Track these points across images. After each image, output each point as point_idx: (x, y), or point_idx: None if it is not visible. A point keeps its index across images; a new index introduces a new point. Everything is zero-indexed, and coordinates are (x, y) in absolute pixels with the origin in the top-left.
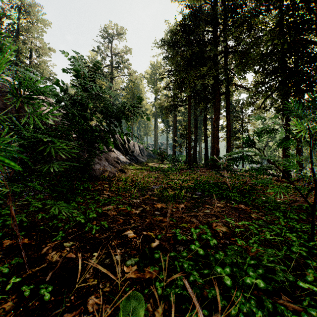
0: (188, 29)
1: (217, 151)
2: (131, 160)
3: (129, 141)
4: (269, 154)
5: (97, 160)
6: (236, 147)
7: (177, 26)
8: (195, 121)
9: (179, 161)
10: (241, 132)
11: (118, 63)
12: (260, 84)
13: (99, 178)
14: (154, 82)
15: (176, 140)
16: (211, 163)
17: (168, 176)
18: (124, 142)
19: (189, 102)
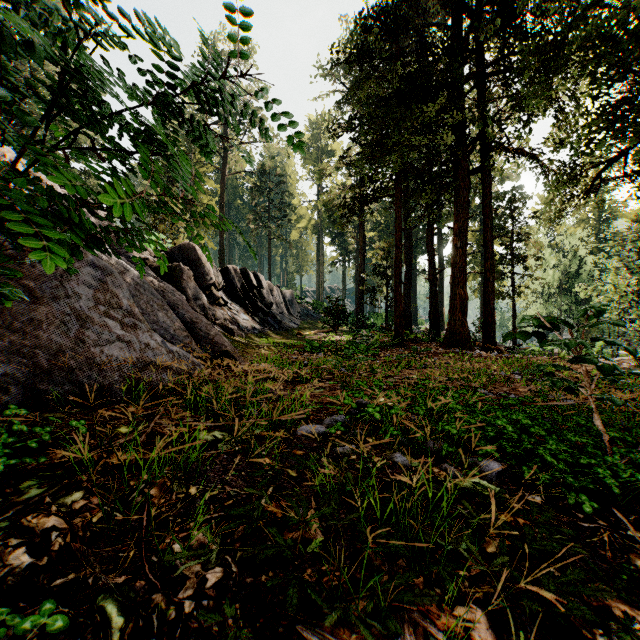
0: (395, 18)
1: (462, 304)
2: (264, 324)
3: (261, 282)
4: (566, 312)
5: (120, 330)
6: (500, 296)
7: (368, 12)
8: (407, 238)
9: (370, 326)
10: (512, 262)
11: (239, 116)
12: (565, 147)
13: (121, 391)
14: (316, 159)
15: (363, 281)
16: (448, 332)
17: (353, 369)
18: (249, 285)
19: (399, 190)
